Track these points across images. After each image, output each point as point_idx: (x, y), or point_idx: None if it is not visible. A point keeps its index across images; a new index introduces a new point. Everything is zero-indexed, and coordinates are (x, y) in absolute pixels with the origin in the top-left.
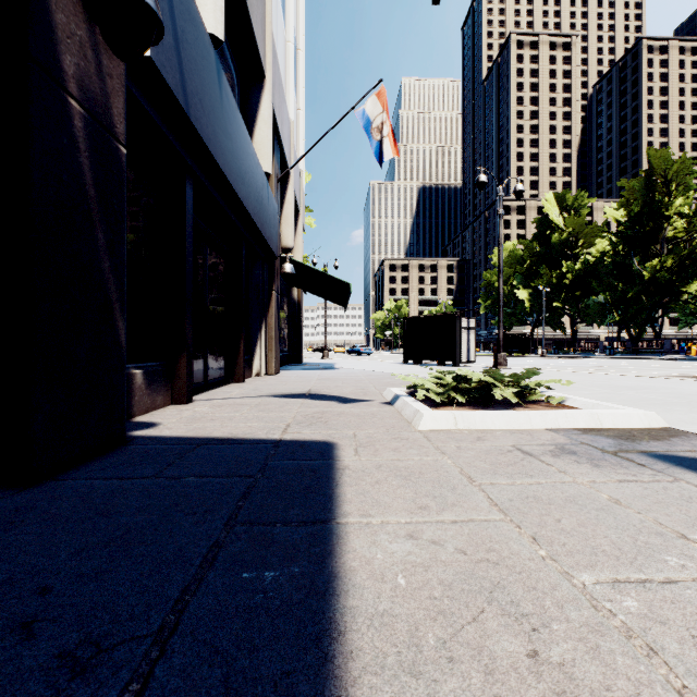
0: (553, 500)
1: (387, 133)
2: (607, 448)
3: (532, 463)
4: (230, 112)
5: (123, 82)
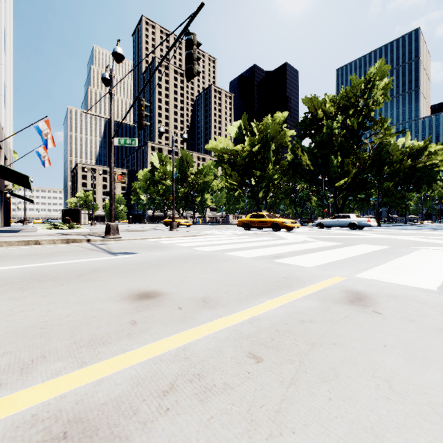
0: None
1: (47, 159)
2: None
3: None
4: None
5: None
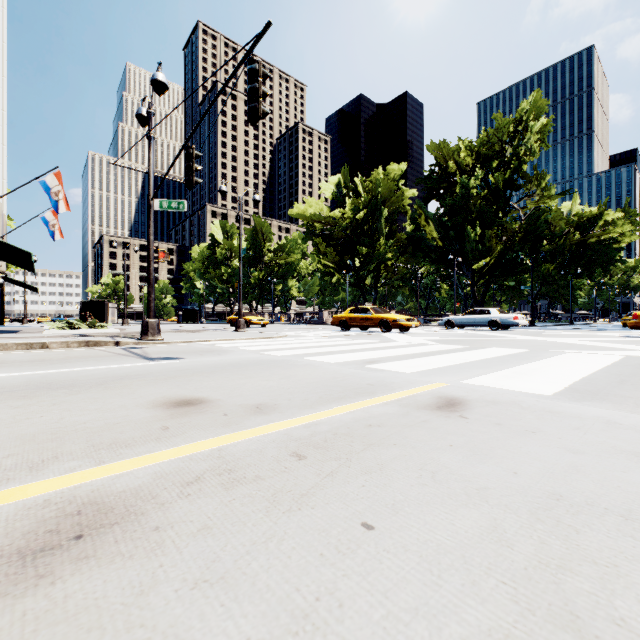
0: None
1: (58, 228)
2: None
3: None
4: None
5: None
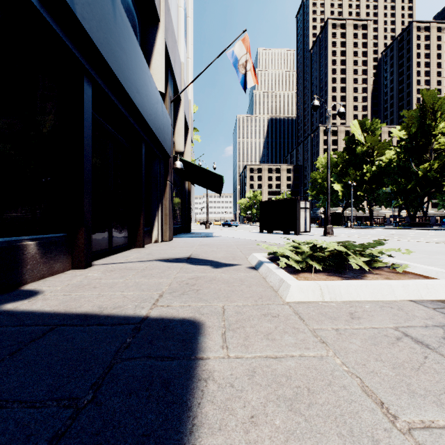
0: None
1: (249, 68)
2: None
3: (443, 365)
4: (124, 31)
5: None
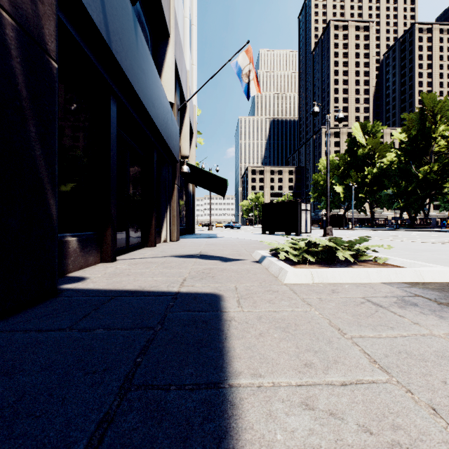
0: (425, 356)
1: (252, 77)
2: (439, 299)
3: (386, 314)
4: (143, 54)
5: (54, 10)
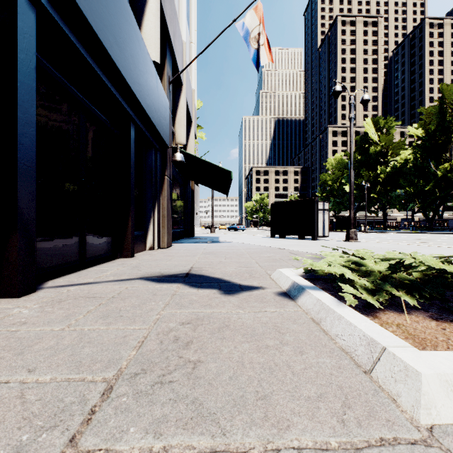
0: None
1: (263, 42)
2: None
3: None
4: None
5: None
